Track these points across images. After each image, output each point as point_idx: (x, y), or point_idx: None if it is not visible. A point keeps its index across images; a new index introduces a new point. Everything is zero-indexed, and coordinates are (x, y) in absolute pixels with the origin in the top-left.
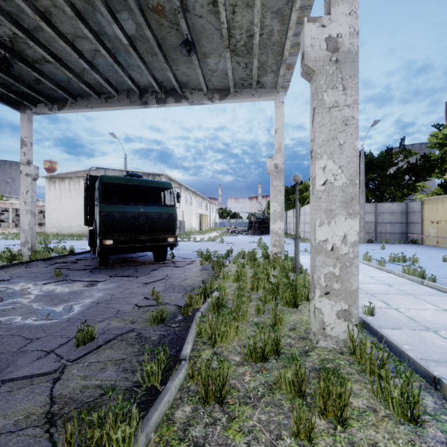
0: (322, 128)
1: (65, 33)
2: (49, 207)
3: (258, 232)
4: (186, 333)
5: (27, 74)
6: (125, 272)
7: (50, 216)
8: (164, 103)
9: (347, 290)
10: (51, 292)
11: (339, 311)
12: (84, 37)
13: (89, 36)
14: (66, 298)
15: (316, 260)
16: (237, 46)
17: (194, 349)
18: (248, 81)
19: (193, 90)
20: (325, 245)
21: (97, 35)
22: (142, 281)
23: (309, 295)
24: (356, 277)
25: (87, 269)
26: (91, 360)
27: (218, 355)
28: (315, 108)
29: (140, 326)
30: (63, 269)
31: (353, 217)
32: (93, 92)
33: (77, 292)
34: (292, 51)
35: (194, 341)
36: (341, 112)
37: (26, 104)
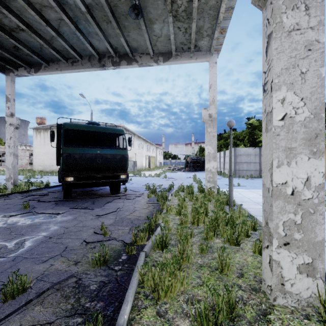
0: (280, 54)
1: (33, 2)
2: (36, 151)
3: (193, 170)
4: (127, 280)
5: (7, 41)
6: (84, 204)
7: (37, 157)
8: (118, 65)
9: (310, 240)
10: (13, 224)
11: (301, 265)
12: (50, 6)
13: (52, 4)
14: (23, 231)
15: (273, 206)
16: (179, 11)
17: (134, 307)
18: (187, 45)
19: (142, 54)
20: (284, 189)
21: (60, 4)
22: (96, 213)
23: (248, 232)
24: (322, 226)
25: (54, 201)
26: (12, 324)
27: (162, 317)
28: (272, 33)
29: (81, 269)
30: (34, 200)
31: (317, 157)
32: (61, 57)
33: (36, 224)
34: (225, 15)
35: (135, 292)
36: (304, 36)
37: (9, 68)
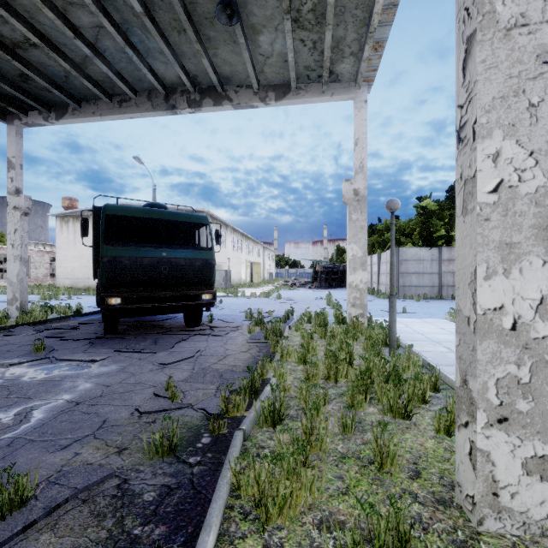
0: (491, 72)
1: None
2: (61, 254)
3: (325, 286)
4: (211, 483)
5: (8, 66)
6: (139, 343)
7: (62, 264)
8: (199, 107)
9: (547, 414)
10: (15, 380)
11: (530, 460)
12: (80, 4)
13: (85, 0)
14: (31, 393)
15: (477, 350)
16: (302, 12)
17: (223, 535)
18: (317, 71)
19: (239, 87)
20: (497, 318)
21: None
22: (159, 359)
23: (425, 394)
24: None
25: (87, 338)
26: None
27: None
28: (475, 32)
29: (129, 461)
30: (54, 338)
31: None
32: (101, 93)
33: (55, 380)
34: (383, 18)
35: (225, 507)
36: (535, 37)
37: (13, 111)
